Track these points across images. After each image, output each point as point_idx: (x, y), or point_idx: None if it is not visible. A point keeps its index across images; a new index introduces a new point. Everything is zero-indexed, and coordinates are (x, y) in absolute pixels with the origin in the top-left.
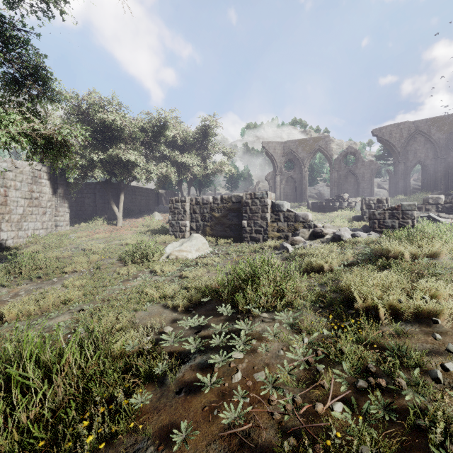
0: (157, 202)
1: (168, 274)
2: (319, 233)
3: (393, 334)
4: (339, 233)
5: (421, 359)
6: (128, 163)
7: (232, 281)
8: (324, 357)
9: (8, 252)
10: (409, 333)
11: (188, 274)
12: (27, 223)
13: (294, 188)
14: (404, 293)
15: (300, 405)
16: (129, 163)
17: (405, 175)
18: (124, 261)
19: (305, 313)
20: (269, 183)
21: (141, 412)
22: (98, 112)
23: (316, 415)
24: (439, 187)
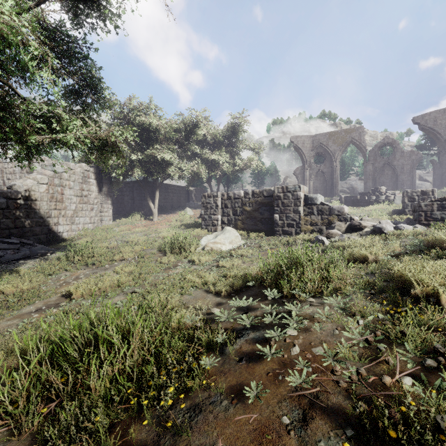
0: (187, 198)
1: (205, 264)
2: (357, 226)
3: None
4: (380, 225)
5: None
6: (163, 162)
7: (275, 267)
8: (383, 338)
9: (65, 243)
10: None
11: (225, 264)
12: (78, 218)
13: (324, 183)
14: None
15: (365, 377)
16: (164, 162)
17: None
18: (163, 252)
19: (355, 298)
20: (297, 178)
21: (209, 374)
22: (137, 116)
23: (384, 387)
24: None
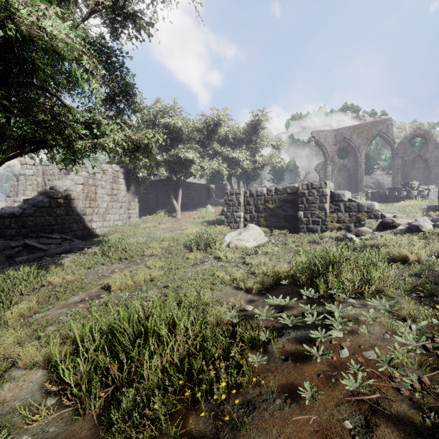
0: (208, 196)
1: (231, 261)
2: (390, 224)
3: None
4: (417, 223)
5: None
6: (186, 161)
7: (310, 266)
8: None
9: (98, 238)
10: None
11: (252, 261)
12: (109, 215)
13: (348, 178)
14: None
15: (429, 386)
16: (187, 161)
17: None
18: (189, 248)
19: (401, 301)
20: (319, 174)
21: (256, 371)
22: (161, 118)
23: None
24: None
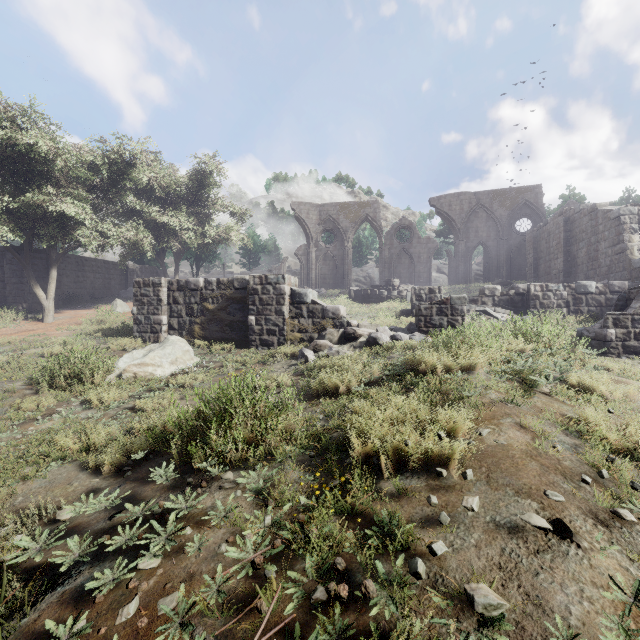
0: (125, 283)
1: (111, 406)
2: (352, 335)
3: (394, 493)
4: (375, 334)
5: (410, 537)
6: (63, 218)
7: (189, 421)
8: (287, 547)
9: None
10: (412, 490)
11: (145, 404)
12: None
13: (335, 269)
14: (414, 430)
15: None
16: (64, 219)
17: (466, 258)
18: (36, 385)
19: (287, 467)
20: (300, 261)
21: None
22: (1, 128)
23: None
24: (502, 274)
